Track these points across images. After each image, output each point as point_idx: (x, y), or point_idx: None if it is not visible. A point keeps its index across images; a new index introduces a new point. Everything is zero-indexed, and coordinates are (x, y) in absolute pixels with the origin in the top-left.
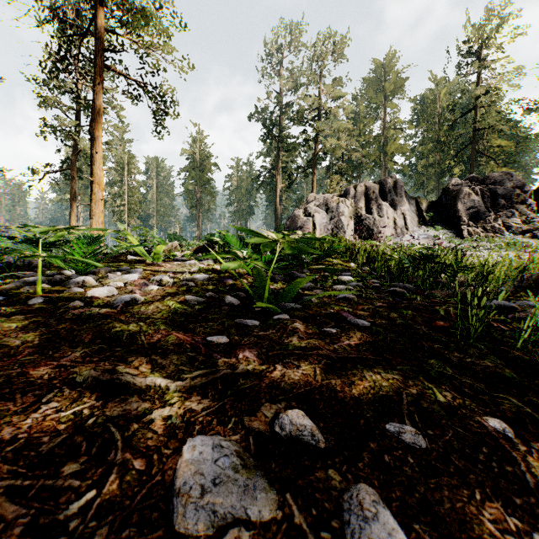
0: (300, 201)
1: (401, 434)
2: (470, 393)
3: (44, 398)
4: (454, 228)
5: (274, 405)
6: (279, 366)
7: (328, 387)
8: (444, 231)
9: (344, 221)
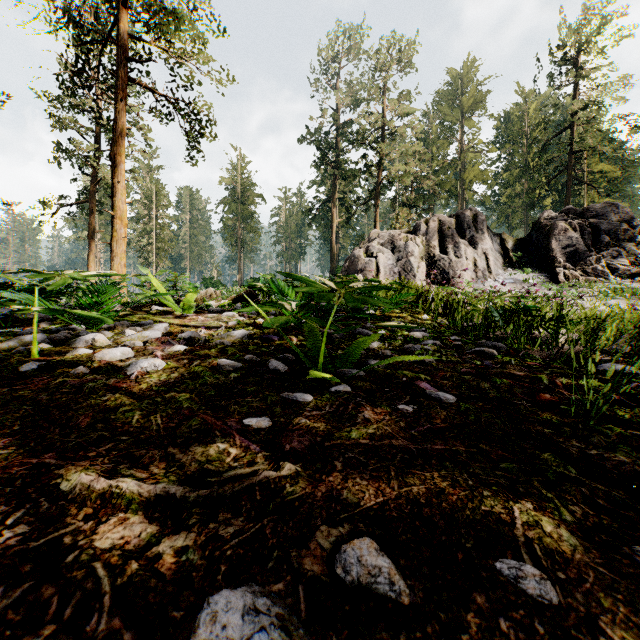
0: (360, 239)
1: (520, 581)
2: (606, 507)
3: (10, 519)
4: (547, 271)
5: (334, 529)
6: (339, 464)
7: (408, 499)
8: (535, 274)
9: (413, 263)
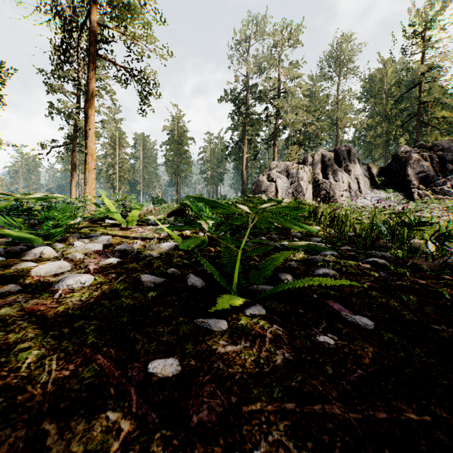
0: (263, 169)
1: None
2: None
3: None
4: (404, 191)
5: None
6: None
7: None
8: (394, 193)
9: (303, 186)
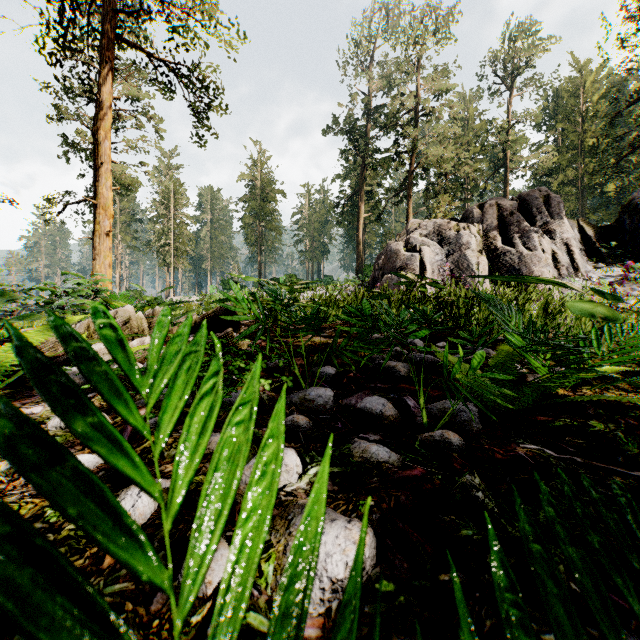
0: (388, 235)
1: None
2: None
3: None
4: None
5: None
6: None
7: None
8: None
9: (470, 258)
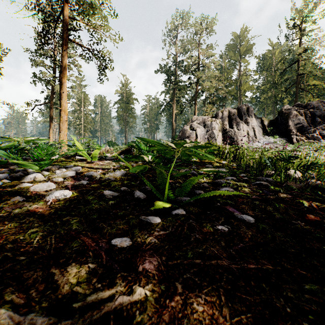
0: (187, 121)
1: None
2: None
3: None
4: (286, 137)
5: None
6: (179, 286)
7: None
8: (280, 138)
9: (215, 133)
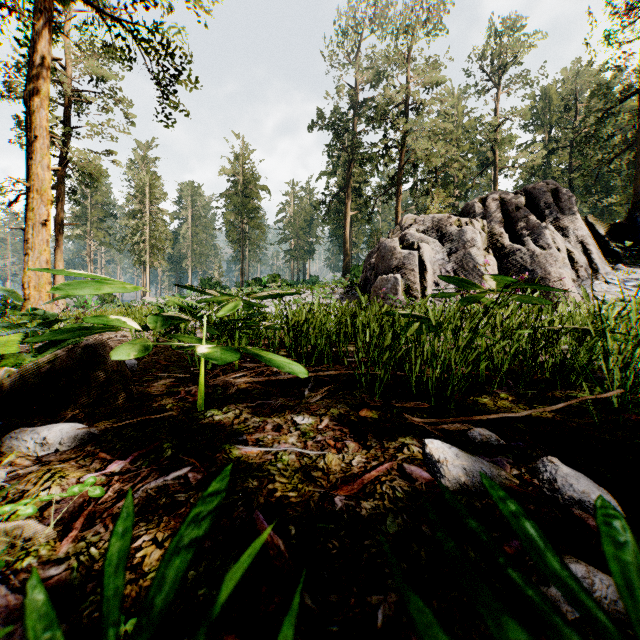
0: (376, 234)
1: None
2: None
3: None
4: None
5: None
6: None
7: None
8: None
9: (476, 257)
